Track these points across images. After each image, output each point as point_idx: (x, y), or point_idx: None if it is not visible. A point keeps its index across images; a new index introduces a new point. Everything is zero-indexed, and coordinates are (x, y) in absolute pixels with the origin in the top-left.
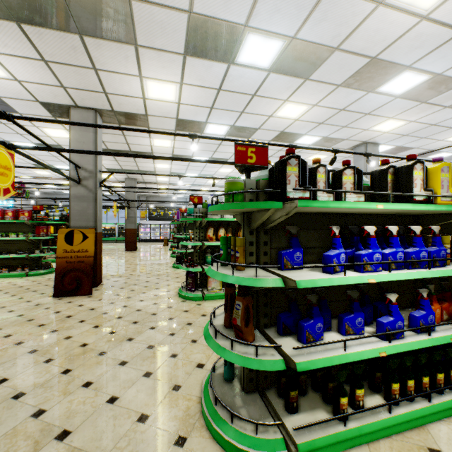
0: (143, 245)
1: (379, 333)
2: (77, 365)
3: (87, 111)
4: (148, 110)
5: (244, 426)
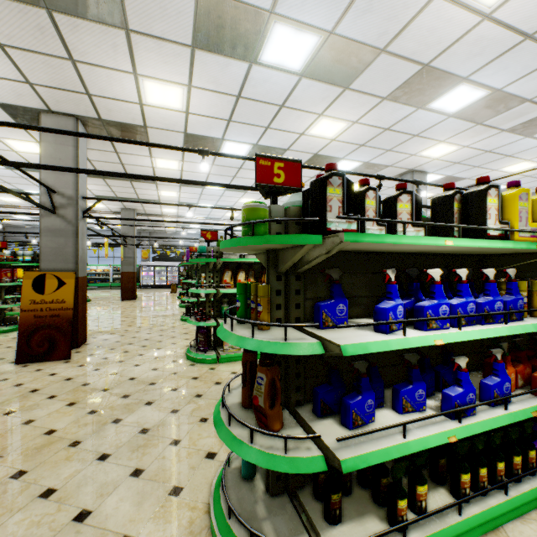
0: (144, 292)
1: (447, 411)
2: (36, 463)
3: (65, 118)
4: (147, 120)
5: None
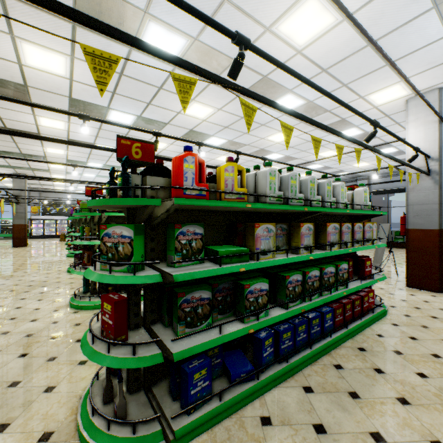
0: (34, 241)
1: None
2: None
3: None
4: (41, 131)
5: (86, 300)
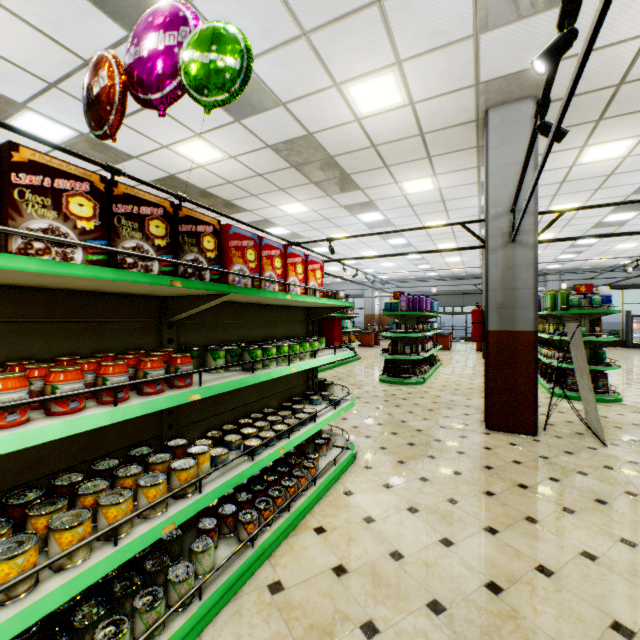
0: None
1: None
2: None
3: None
4: None
5: None
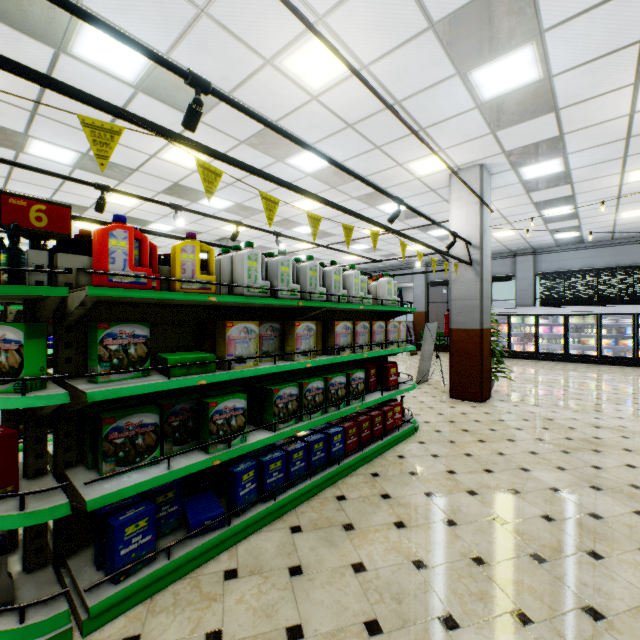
0: None
1: None
2: None
3: None
4: None
5: None
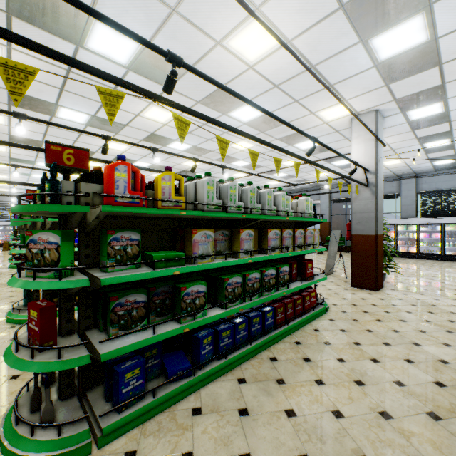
0: None
1: None
2: None
3: None
4: None
5: (26, 314)
